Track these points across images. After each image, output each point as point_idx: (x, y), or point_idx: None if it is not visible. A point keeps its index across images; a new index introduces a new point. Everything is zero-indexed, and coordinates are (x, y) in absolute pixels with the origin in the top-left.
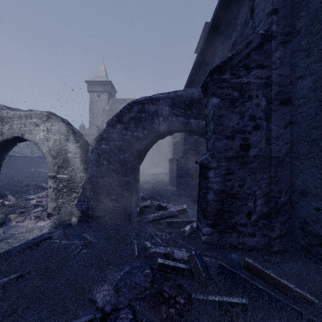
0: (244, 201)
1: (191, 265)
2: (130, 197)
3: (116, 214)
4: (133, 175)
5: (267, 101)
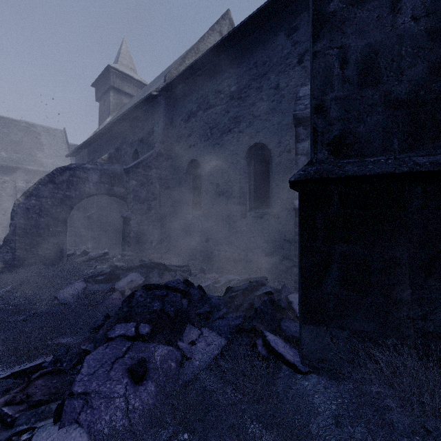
0: (149, 236)
1: (126, 263)
2: (62, 244)
3: (48, 260)
4: (65, 226)
5: (160, 186)
